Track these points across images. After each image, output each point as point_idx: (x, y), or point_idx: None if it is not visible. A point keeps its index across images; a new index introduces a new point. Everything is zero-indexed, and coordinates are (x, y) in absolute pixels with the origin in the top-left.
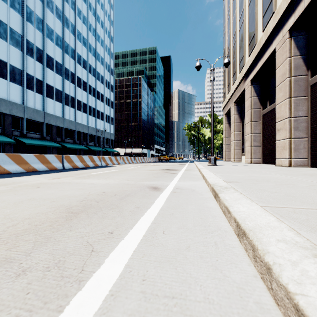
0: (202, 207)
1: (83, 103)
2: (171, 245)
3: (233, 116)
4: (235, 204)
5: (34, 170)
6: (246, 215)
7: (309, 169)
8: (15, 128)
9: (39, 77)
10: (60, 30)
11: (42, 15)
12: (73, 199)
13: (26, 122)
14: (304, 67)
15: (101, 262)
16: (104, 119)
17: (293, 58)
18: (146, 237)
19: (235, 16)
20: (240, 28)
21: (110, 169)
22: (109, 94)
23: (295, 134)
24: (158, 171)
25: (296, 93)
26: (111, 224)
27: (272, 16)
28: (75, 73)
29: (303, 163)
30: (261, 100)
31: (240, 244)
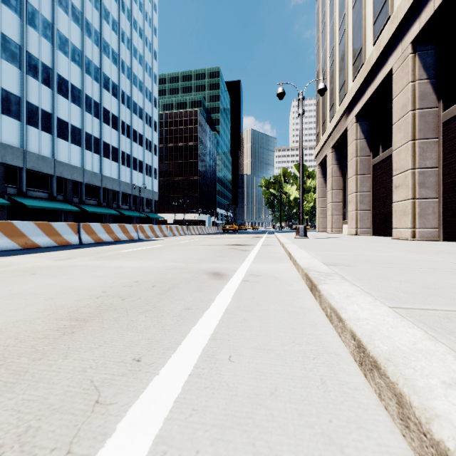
0: (292, 308)
1: (112, 147)
2: (244, 386)
3: (330, 167)
4: (348, 305)
5: (35, 246)
6: (372, 327)
7: (442, 244)
8: (10, 182)
9: (46, 107)
10: (78, 39)
11: (52, 17)
12: (84, 295)
13: (28, 174)
14: (433, 95)
15: (110, 430)
16: (144, 170)
17: (418, 83)
18: (199, 370)
19: (333, 22)
20: (341, 41)
21: (150, 244)
22: (151, 134)
23: (421, 194)
24: (222, 246)
25: (423, 134)
26: (139, 341)
27: (387, 22)
28: (101, 103)
29: (432, 235)
30: (370, 144)
31: (367, 382)
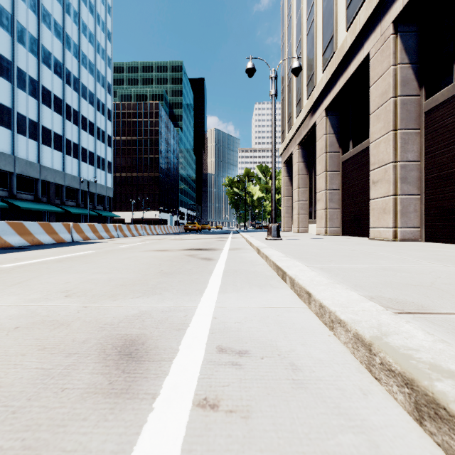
0: None
1: (55, 134)
2: None
3: (297, 165)
4: None
5: None
6: None
7: (435, 246)
8: None
9: None
10: None
11: None
12: None
13: None
14: (415, 82)
15: None
16: (95, 163)
17: (400, 67)
18: None
19: (300, 14)
20: (309, 32)
21: (76, 250)
22: (105, 123)
23: (402, 189)
24: (177, 252)
25: (404, 124)
26: None
27: (363, 2)
28: (39, 80)
29: (413, 235)
30: (340, 139)
31: None
